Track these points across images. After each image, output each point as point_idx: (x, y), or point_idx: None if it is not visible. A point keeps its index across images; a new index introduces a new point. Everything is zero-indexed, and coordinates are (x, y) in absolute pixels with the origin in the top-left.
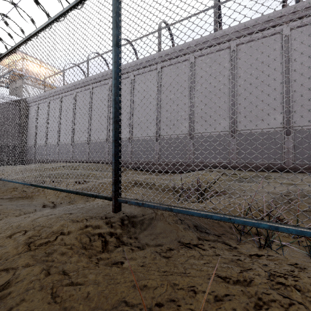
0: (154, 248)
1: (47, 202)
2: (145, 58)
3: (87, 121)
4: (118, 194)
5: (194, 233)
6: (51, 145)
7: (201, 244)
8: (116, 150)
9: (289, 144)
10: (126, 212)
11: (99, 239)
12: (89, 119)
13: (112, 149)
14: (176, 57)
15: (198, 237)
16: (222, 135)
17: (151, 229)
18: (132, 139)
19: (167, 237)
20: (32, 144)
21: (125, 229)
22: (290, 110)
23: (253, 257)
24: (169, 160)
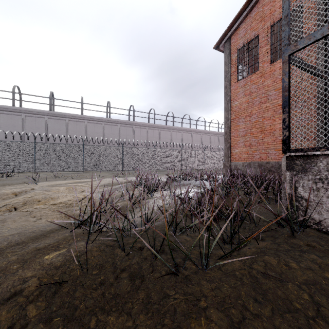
0: None
1: None
2: None
3: None
4: None
5: None
6: None
7: None
8: None
9: None
10: None
11: None
12: None
13: None
14: None
15: None
16: None
17: None
18: None
19: None
20: None
21: None
22: None
23: None
24: None
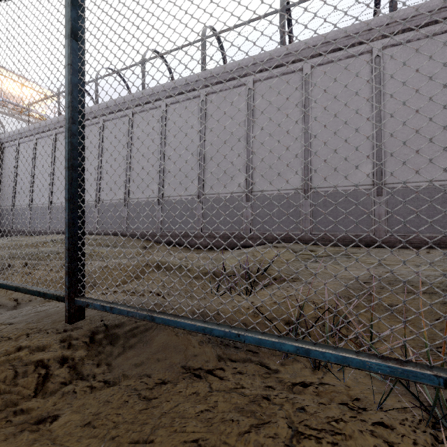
0: (134, 381)
1: (6, 299)
2: (182, 79)
3: (96, 172)
4: (76, 291)
5: (214, 350)
6: (38, 208)
7: (220, 369)
8: (73, 216)
9: (380, 207)
10: (107, 318)
11: (36, 371)
12: (99, 168)
13: (66, 215)
14: (227, 80)
15: (220, 356)
16: (292, 195)
17: (143, 347)
18: (163, 200)
19: (166, 359)
20: (9, 206)
21: (93, 349)
22: (382, 160)
23: (295, 389)
24: (217, 231)
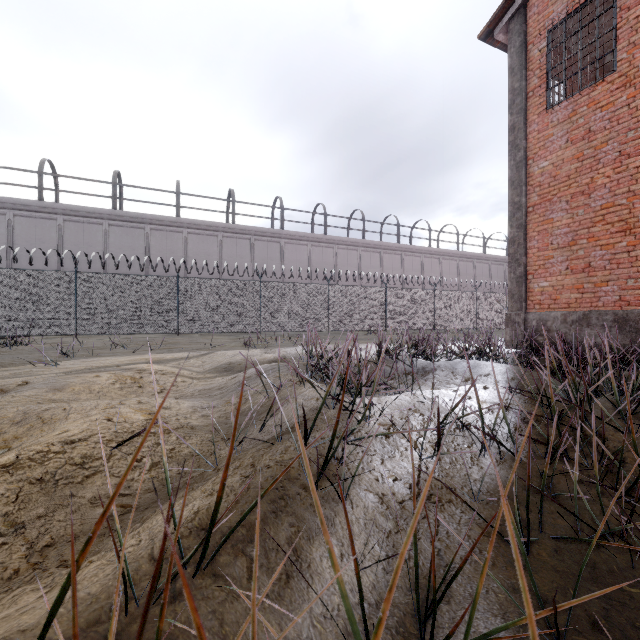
0: None
1: None
2: None
3: None
4: None
5: None
6: None
7: None
8: None
9: None
10: None
11: None
12: None
13: None
14: None
15: None
16: None
17: None
18: None
19: None
20: None
21: None
22: None
23: None
24: None
